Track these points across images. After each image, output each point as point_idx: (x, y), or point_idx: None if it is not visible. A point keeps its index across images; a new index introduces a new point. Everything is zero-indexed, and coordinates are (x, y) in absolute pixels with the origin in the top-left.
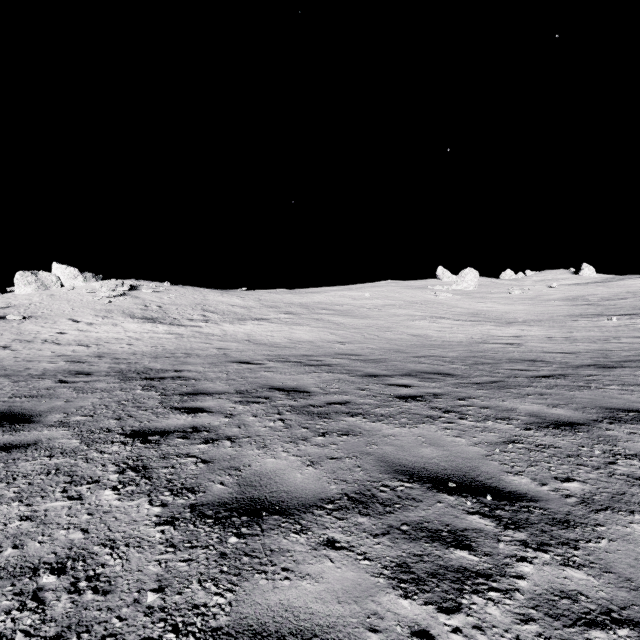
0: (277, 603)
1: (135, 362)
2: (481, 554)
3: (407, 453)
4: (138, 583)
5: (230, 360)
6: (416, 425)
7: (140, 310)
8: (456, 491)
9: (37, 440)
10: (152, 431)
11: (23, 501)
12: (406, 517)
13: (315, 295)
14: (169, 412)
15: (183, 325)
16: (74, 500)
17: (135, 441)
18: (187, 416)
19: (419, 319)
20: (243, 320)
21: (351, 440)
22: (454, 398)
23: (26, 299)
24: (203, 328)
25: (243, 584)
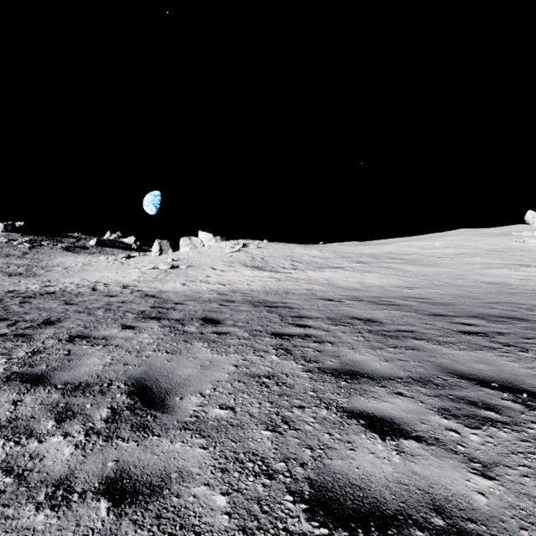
0: (371, 406)
1: (255, 296)
2: (504, 415)
3: (461, 365)
4: (303, 388)
5: (317, 298)
6: (473, 351)
7: (250, 261)
8: (497, 388)
9: (228, 331)
10: (283, 334)
11: (239, 354)
12: (452, 393)
13: (383, 246)
14: (288, 325)
15: (279, 272)
16: (260, 357)
17: (276, 337)
18: (300, 328)
19: (497, 267)
20: (322, 268)
21: (415, 353)
22: (519, 337)
23: (186, 255)
24: (293, 274)
25: (352, 397)
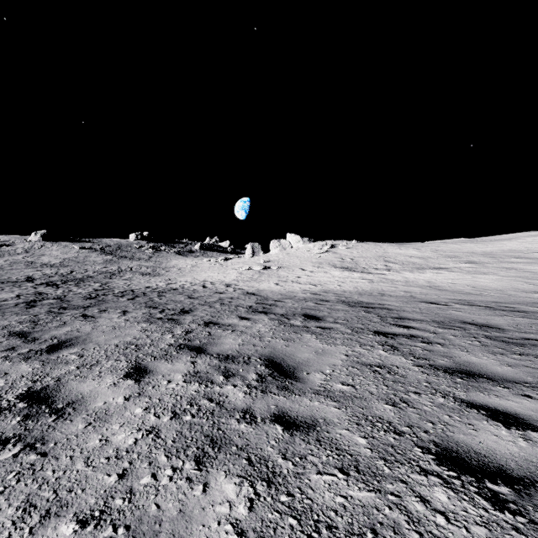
0: (492, 402)
1: (349, 297)
2: None
3: None
4: (416, 379)
5: (418, 300)
6: None
7: (339, 262)
8: None
9: (331, 327)
10: (386, 332)
11: (346, 346)
12: None
13: (503, 243)
14: (390, 325)
15: (371, 273)
16: (367, 350)
17: (379, 335)
18: (403, 329)
19: None
20: (421, 269)
21: None
22: None
23: (276, 256)
24: (387, 275)
25: (470, 392)
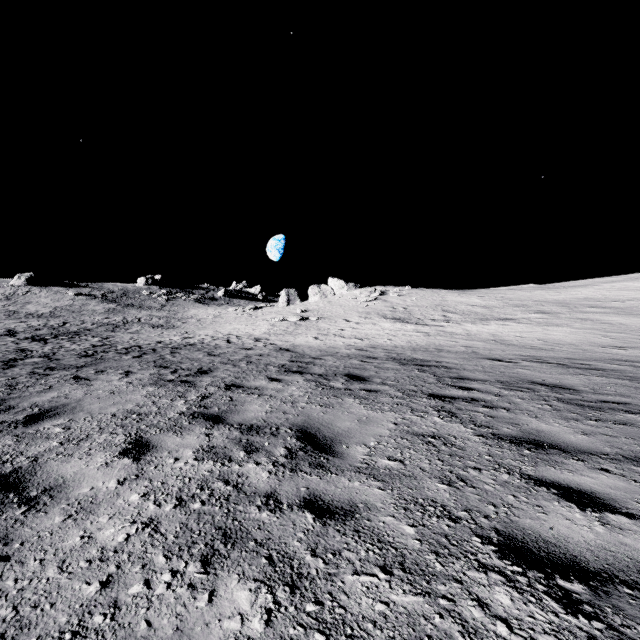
0: (565, 478)
1: (400, 353)
2: None
3: None
4: (477, 451)
5: (480, 357)
6: None
7: (390, 312)
8: None
9: (378, 389)
10: (442, 395)
11: (395, 412)
12: None
13: (578, 289)
14: (447, 387)
15: (427, 325)
16: (420, 417)
17: (435, 399)
18: (463, 391)
19: None
20: (485, 320)
21: (629, 428)
22: None
23: (316, 305)
24: (445, 328)
25: (540, 467)
